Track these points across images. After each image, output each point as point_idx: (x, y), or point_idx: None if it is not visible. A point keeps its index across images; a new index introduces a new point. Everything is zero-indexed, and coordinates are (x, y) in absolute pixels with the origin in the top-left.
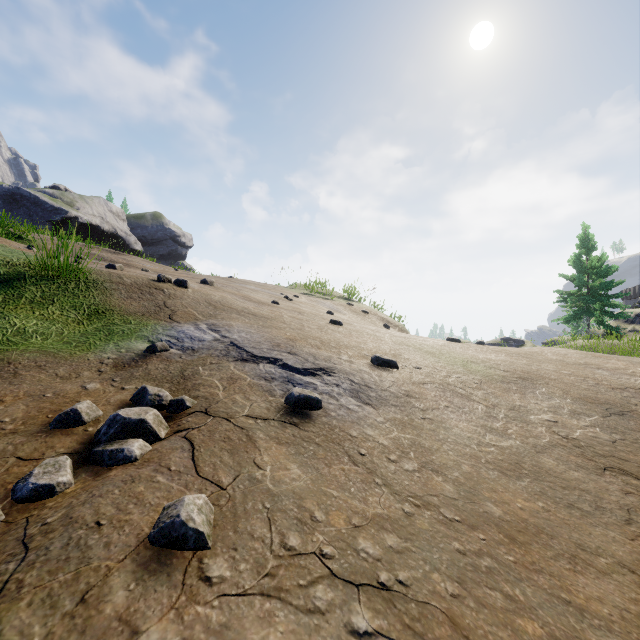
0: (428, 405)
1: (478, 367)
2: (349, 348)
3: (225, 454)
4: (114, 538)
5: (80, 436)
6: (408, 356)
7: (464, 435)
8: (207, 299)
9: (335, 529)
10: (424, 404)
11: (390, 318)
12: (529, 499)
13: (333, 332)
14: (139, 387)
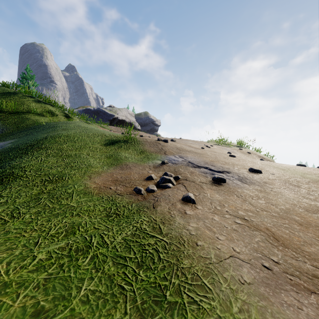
0: (275, 187)
1: (310, 176)
2: (238, 165)
3: (195, 189)
4: (174, 198)
5: (154, 182)
6: (268, 169)
7: (291, 198)
8: (176, 147)
9: (231, 208)
10: (273, 186)
11: (264, 156)
12: (317, 219)
13: (230, 159)
14: (163, 173)
